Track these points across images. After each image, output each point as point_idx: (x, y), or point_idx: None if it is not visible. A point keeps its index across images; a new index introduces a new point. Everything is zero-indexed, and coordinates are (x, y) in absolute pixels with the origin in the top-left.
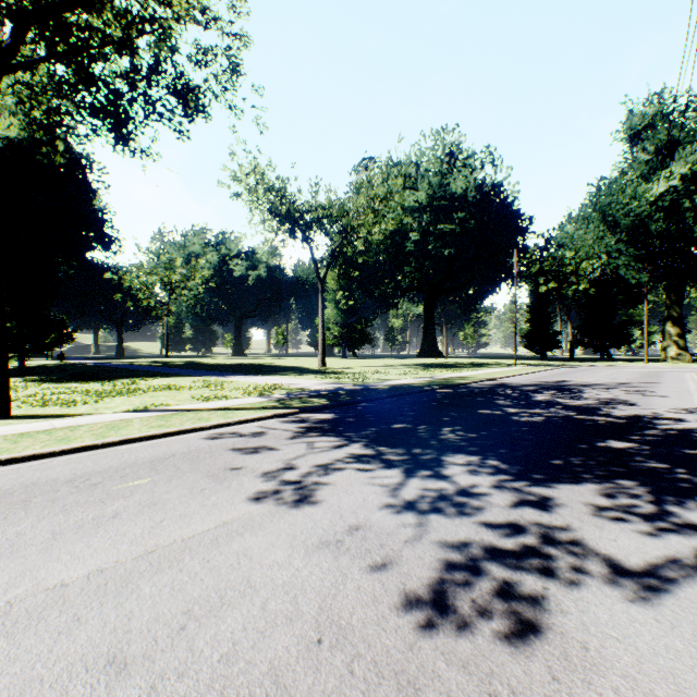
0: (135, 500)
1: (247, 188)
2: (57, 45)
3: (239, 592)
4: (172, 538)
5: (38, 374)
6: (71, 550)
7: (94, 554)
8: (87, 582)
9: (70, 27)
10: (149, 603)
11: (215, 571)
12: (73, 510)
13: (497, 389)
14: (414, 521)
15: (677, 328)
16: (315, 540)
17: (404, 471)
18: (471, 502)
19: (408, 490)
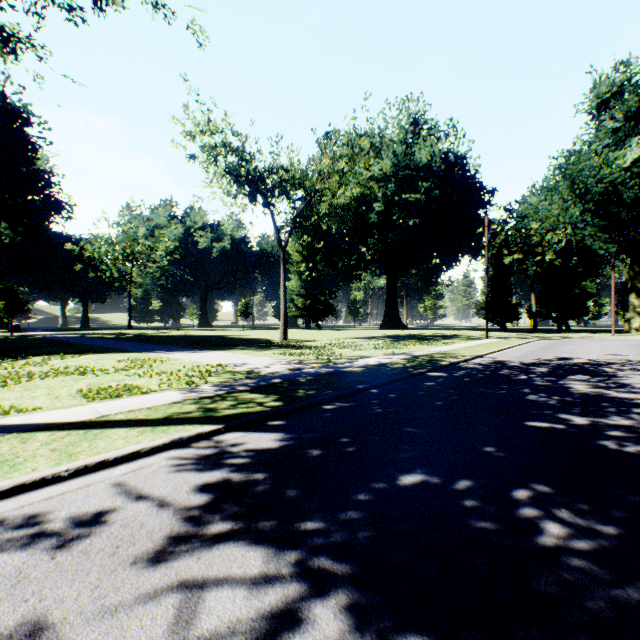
0: None
1: (202, 146)
2: None
3: None
4: None
5: None
6: None
7: None
8: None
9: None
10: None
11: None
12: None
13: (502, 371)
14: None
15: None
16: None
17: None
18: None
19: None
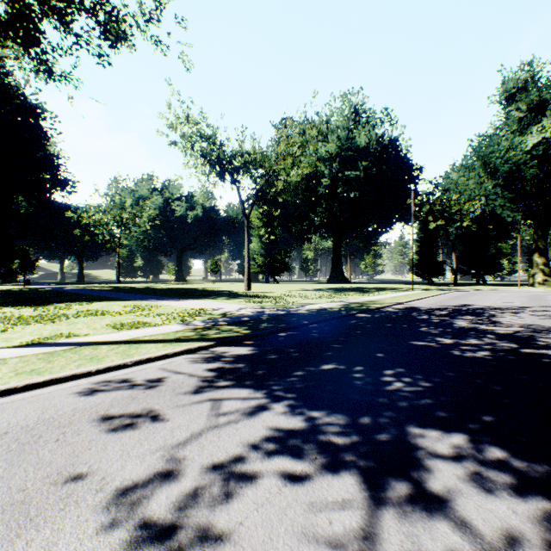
0: None
1: (182, 135)
2: None
3: None
4: None
5: None
6: None
7: None
8: None
9: None
10: None
11: None
12: None
13: (411, 313)
14: None
15: (543, 258)
16: None
17: (362, 481)
18: None
19: None
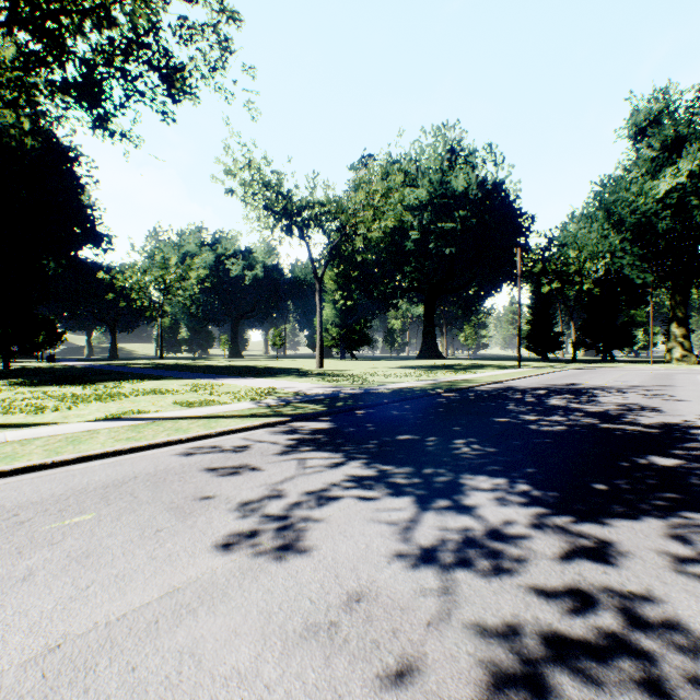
0: (64, 549)
1: (242, 183)
2: (17, 6)
3: None
4: (92, 620)
5: (20, 376)
6: None
7: None
8: None
9: None
10: None
11: (138, 692)
12: None
13: (505, 393)
14: (436, 584)
15: (683, 329)
16: (298, 623)
17: (416, 500)
18: (507, 550)
19: (424, 531)
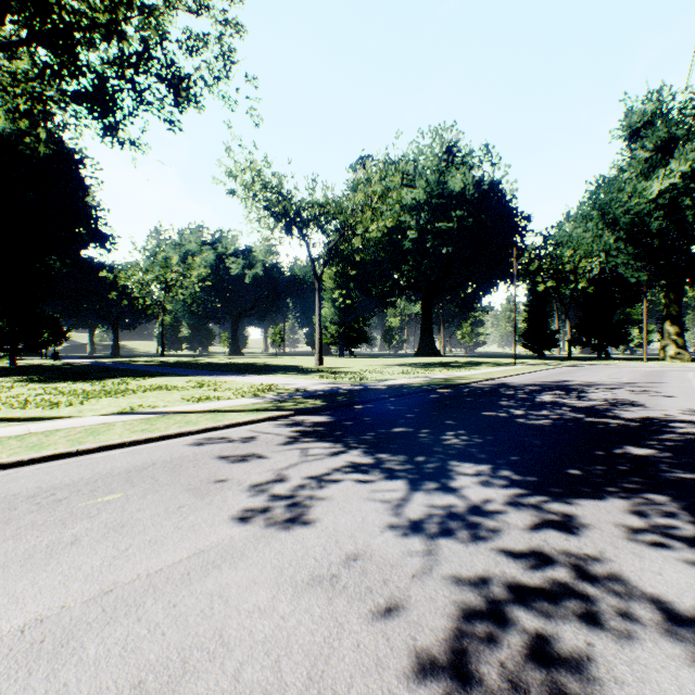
0: (101, 521)
1: (243, 185)
2: (36, 25)
3: (207, 653)
4: (136, 572)
5: (28, 373)
6: (10, 590)
7: (37, 596)
8: (19, 637)
9: (50, 7)
10: (91, 672)
11: (181, 620)
12: (26, 534)
13: (498, 389)
14: (422, 547)
15: (676, 327)
16: (305, 575)
17: (407, 483)
18: (485, 522)
19: (413, 507)
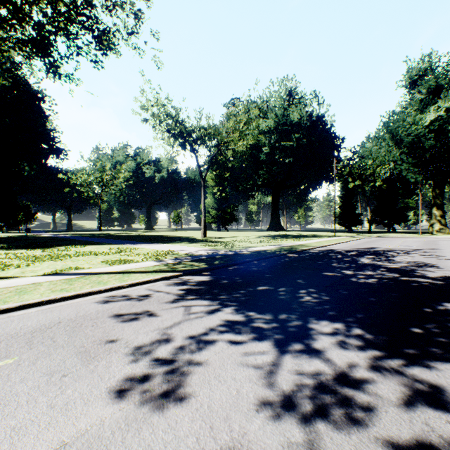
0: None
1: (152, 115)
2: None
3: None
4: None
5: (3, 242)
6: None
7: None
8: None
9: None
10: None
11: None
12: None
13: (329, 254)
14: (301, 437)
15: (440, 211)
16: None
17: (275, 343)
18: (358, 396)
19: (285, 375)
